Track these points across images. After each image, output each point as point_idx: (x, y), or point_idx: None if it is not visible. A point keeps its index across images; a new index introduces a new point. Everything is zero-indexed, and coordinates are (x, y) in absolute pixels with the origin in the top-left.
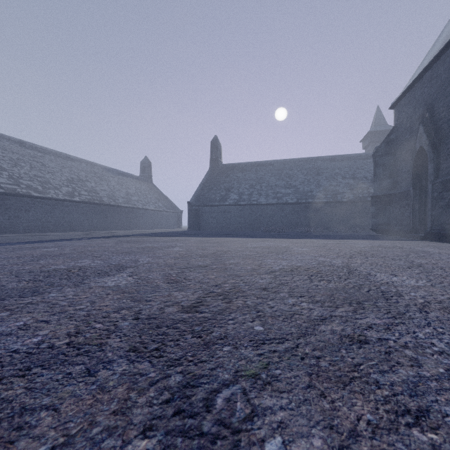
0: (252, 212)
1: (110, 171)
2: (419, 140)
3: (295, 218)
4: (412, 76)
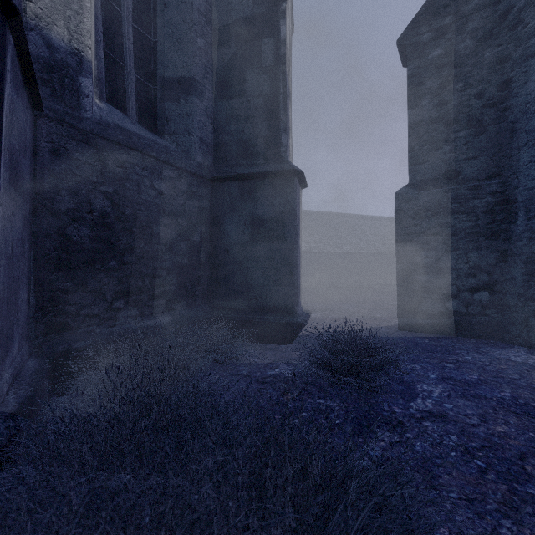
0: None
1: None
2: None
3: None
4: None
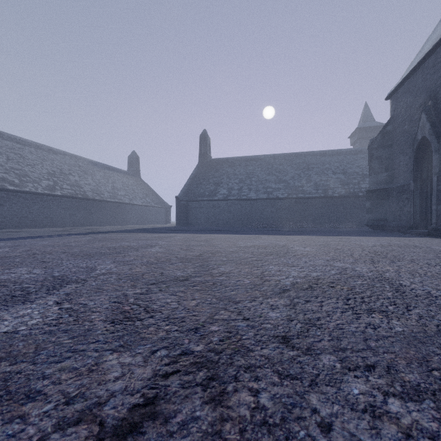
0: (241, 207)
1: (95, 165)
2: (421, 130)
3: (286, 213)
4: (410, 65)
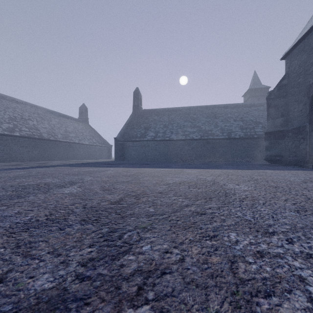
0: (165, 146)
1: (52, 113)
2: None
3: (199, 151)
4: (302, 30)
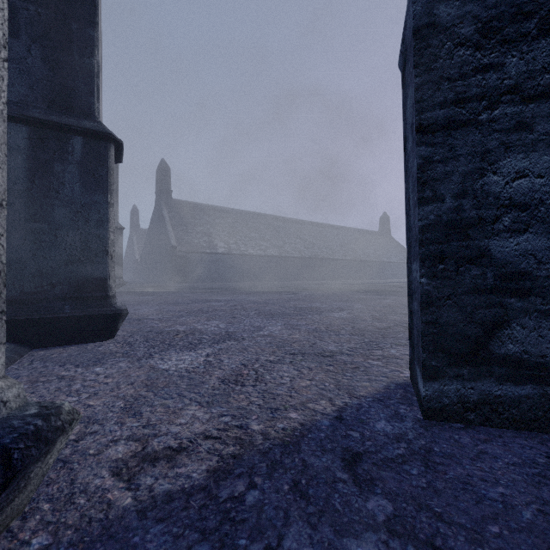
0: None
1: (358, 232)
2: None
3: None
4: None
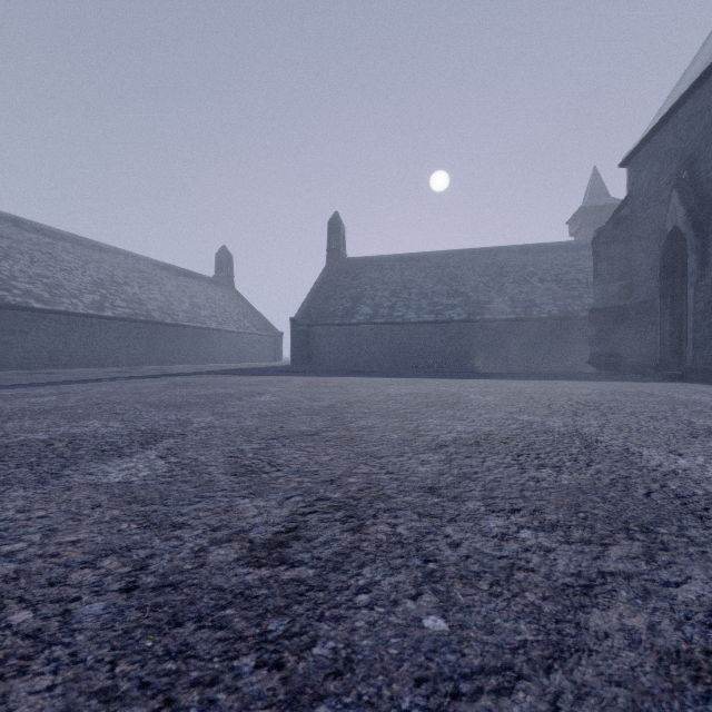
0: (394, 336)
1: (164, 268)
2: (671, 217)
3: (465, 345)
4: (657, 113)
